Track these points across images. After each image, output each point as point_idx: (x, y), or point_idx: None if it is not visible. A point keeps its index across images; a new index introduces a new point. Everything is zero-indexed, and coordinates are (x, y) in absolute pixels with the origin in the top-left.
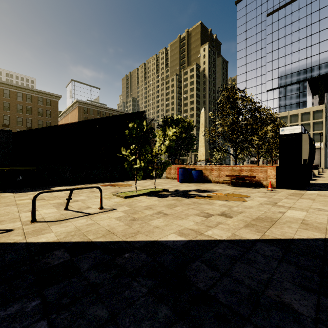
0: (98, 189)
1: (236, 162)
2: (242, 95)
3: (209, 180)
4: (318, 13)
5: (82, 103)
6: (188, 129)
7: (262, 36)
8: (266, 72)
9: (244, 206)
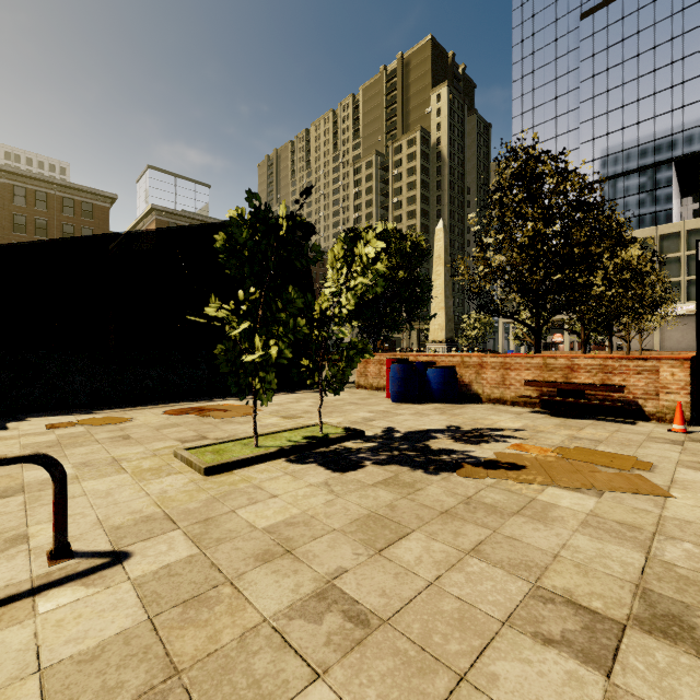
0: (145, 429)
1: (539, 346)
2: (558, 167)
3: (475, 395)
4: (699, 9)
5: (166, 212)
6: (412, 260)
7: (570, 64)
8: (578, 143)
9: (693, 529)
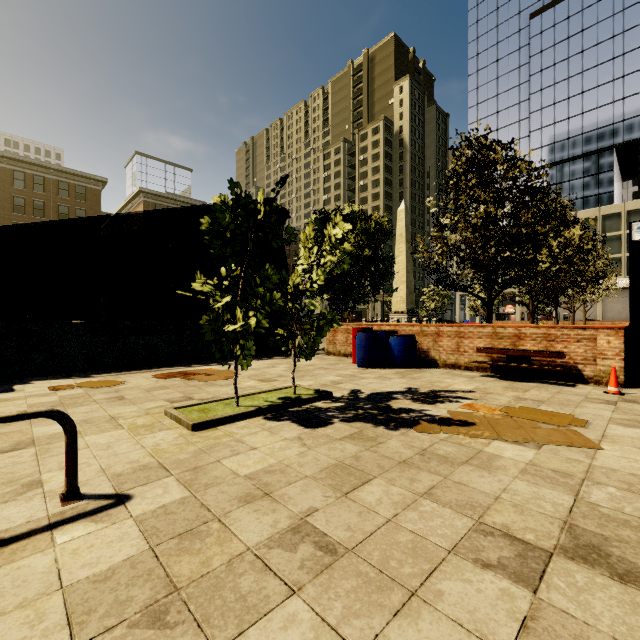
0: (137, 391)
1: (490, 316)
2: (507, 155)
3: (433, 361)
4: (638, 9)
5: (152, 195)
6: (376, 239)
7: (521, 59)
8: (528, 131)
9: (618, 476)
